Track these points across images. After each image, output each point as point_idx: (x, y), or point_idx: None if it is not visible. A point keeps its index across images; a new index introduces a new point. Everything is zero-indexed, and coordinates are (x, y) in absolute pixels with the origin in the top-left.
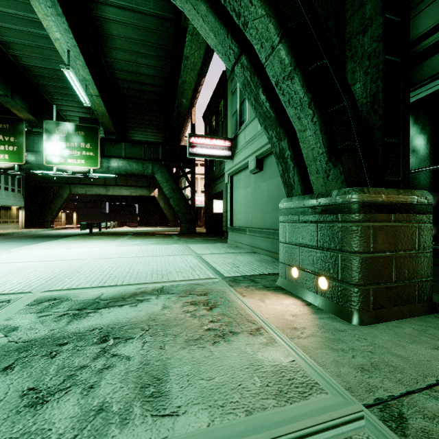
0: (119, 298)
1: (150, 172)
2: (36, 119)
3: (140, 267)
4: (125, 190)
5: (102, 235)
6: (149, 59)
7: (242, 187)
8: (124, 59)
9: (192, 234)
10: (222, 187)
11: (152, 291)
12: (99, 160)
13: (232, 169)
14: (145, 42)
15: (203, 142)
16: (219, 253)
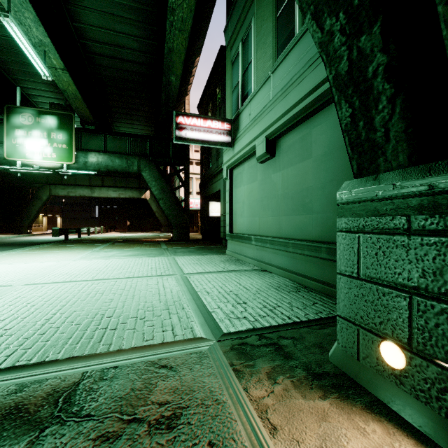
0: None
1: (136, 169)
2: None
3: (78, 306)
4: (112, 191)
5: (76, 243)
6: (129, 25)
7: (245, 182)
8: (98, 25)
9: (185, 241)
10: (220, 186)
11: (41, 406)
12: (73, 154)
13: (233, 160)
14: None
15: (194, 123)
16: (214, 272)
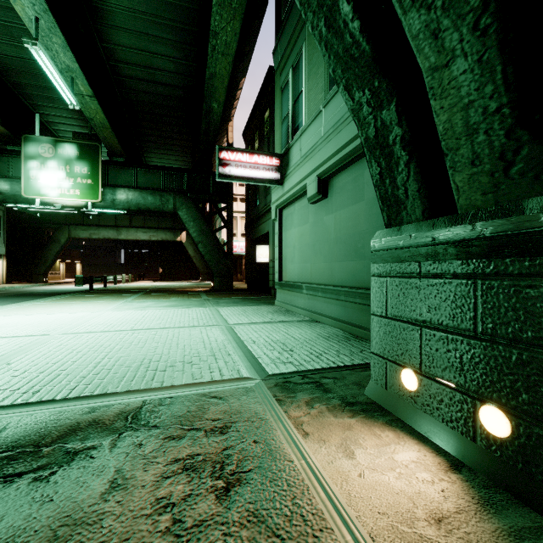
0: (28, 444)
1: (171, 207)
2: (9, 132)
3: (124, 353)
4: (142, 233)
5: (104, 293)
6: (165, 46)
7: (296, 224)
8: (130, 45)
9: (228, 291)
10: (268, 227)
11: (114, 420)
12: (100, 191)
13: (282, 199)
14: (157, 18)
15: (239, 158)
16: (261, 322)
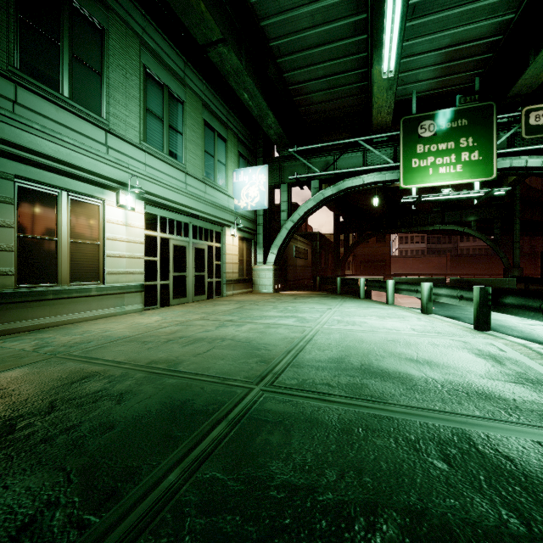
0: None
1: None
2: None
3: None
4: None
5: None
6: None
7: None
8: None
9: None
10: None
11: None
12: None
13: None
14: None
15: None
16: None
